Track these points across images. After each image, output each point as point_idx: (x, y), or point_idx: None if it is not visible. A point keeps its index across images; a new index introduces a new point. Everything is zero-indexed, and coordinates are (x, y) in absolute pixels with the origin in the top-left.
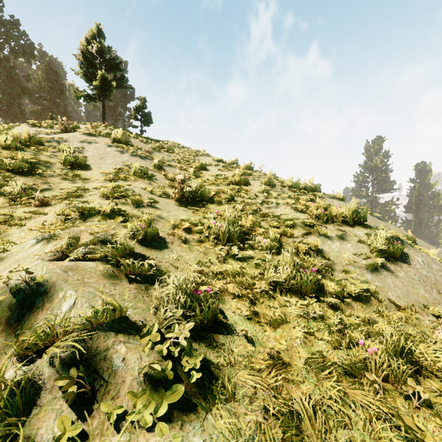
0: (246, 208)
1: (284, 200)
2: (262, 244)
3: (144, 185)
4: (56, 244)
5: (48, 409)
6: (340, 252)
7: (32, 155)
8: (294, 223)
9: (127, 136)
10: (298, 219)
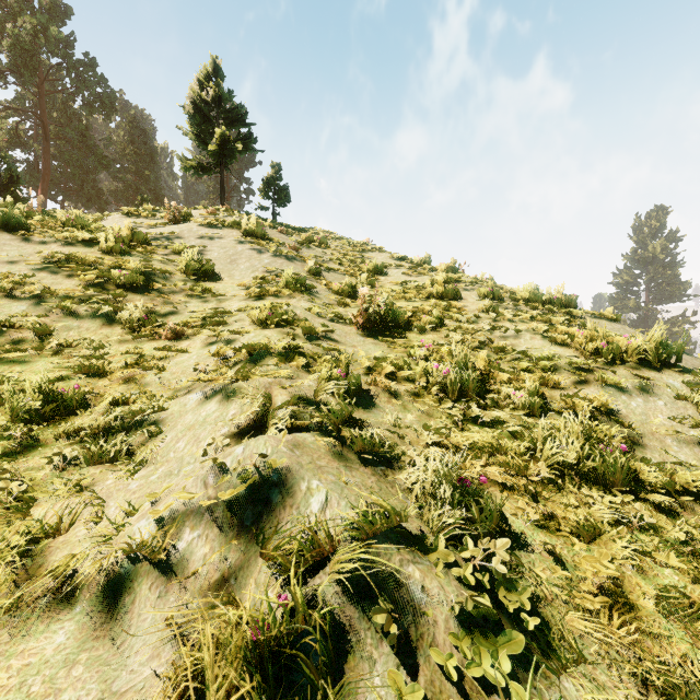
0: (467, 338)
1: (525, 324)
2: (515, 400)
3: (306, 303)
4: (242, 403)
5: (357, 657)
6: (647, 415)
7: (142, 262)
8: (554, 364)
9: (262, 225)
10: (560, 358)
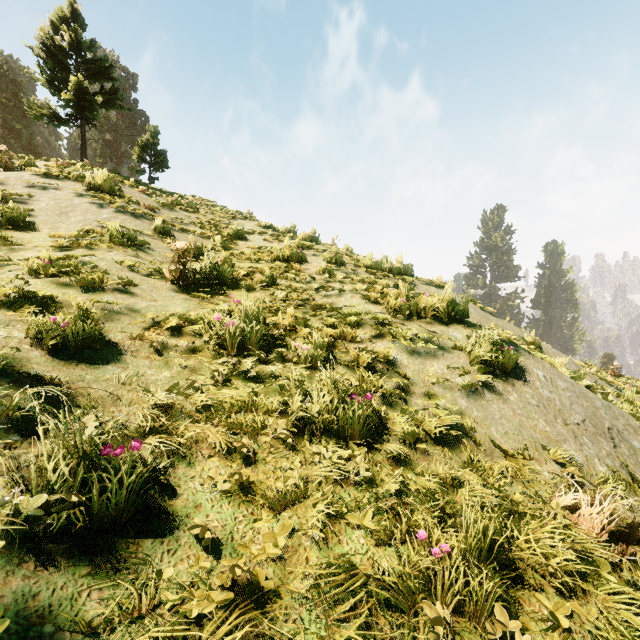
0: (292, 296)
1: (353, 285)
2: (300, 352)
3: (122, 257)
4: None
5: None
6: (425, 364)
7: None
8: (362, 319)
9: (116, 182)
10: (369, 314)
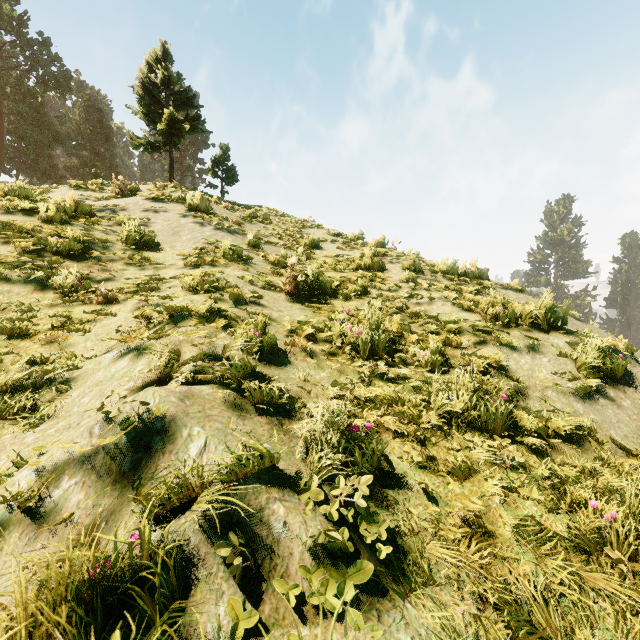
0: (387, 304)
1: (439, 293)
2: (420, 358)
3: (240, 272)
4: (150, 359)
5: (205, 590)
6: (533, 370)
7: (83, 231)
8: (459, 327)
9: (207, 201)
10: (465, 322)
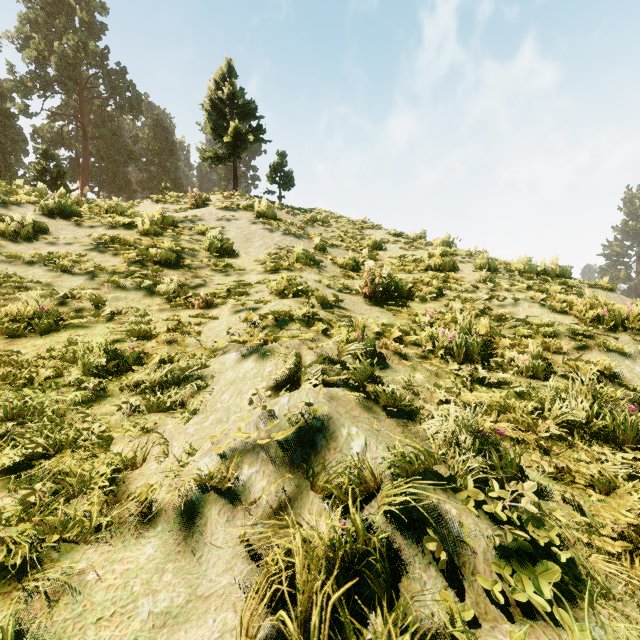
0: (467, 306)
1: (522, 294)
2: (519, 363)
3: (316, 276)
4: (276, 362)
5: (409, 578)
6: None
7: (173, 242)
8: (554, 330)
9: (271, 207)
10: (559, 325)
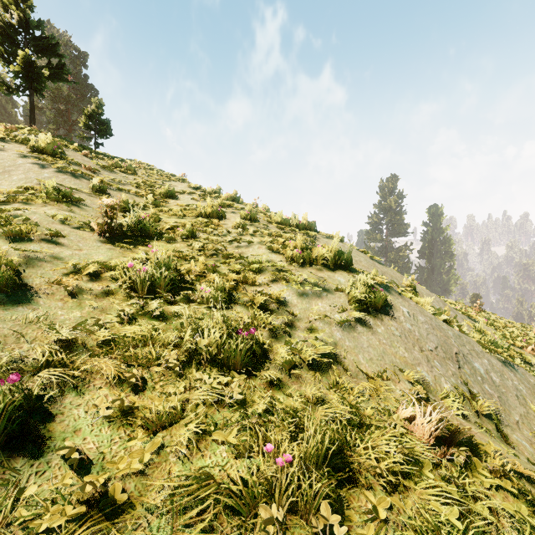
0: (208, 247)
1: (261, 238)
2: (203, 294)
3: (56, 211)
4: None
5: None
6: (311, 303)
7: None
8: (264, 266)
9: (59, 146)
10: (270, 262)
